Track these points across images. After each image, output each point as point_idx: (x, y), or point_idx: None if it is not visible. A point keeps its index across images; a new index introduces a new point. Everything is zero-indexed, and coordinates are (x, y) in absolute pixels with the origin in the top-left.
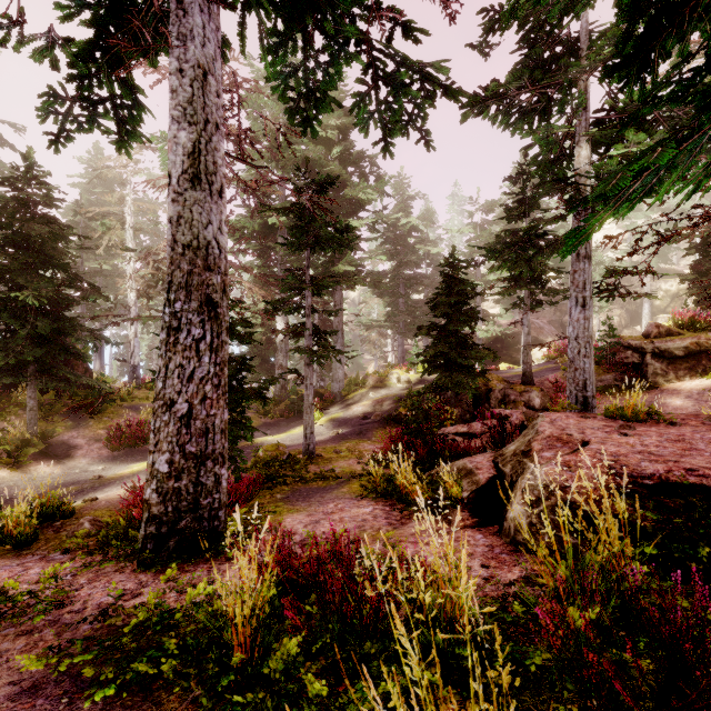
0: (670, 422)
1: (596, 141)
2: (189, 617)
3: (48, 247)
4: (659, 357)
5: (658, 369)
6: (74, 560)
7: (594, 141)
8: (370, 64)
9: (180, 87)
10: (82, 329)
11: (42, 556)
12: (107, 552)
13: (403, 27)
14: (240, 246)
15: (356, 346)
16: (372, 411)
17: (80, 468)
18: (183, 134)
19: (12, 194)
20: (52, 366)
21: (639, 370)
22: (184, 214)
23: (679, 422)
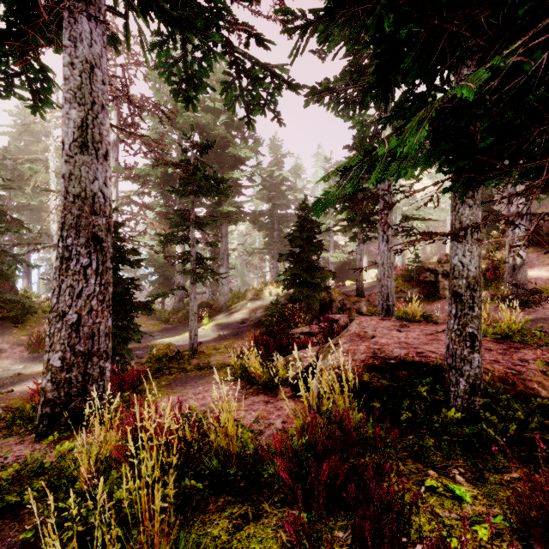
0: (435, 322)
1: (394, 126)
2: (56, 465)
3: None
4: (446, 276)
5: (446, 285)
6: None
7: (394, 126)
8: (233, 62)
9: (71, 76)
10: (6, 254)
11: None
12: (11, 430)
13: (256, 37)
14: (143, 189)
15: (243, 267)
16: (248, 317)
17: (3, 367)
18: (74, 112)
19: None
20: None
21: (434, 286)
22: (75, 172)
23: (440, 322)
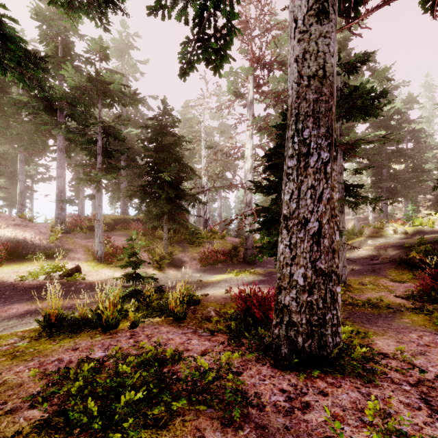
0: None
1: None
2: None
3: (173, 149)
4: None
5: None
6: (216, 340)
7: None
8: None
9: None
10: (188, 194)
11: (193, 331)
12: (241, 341)
13: None
14: (272, 137)
15: None
16: (377, 254)
17: (188, 274)
18: None
19: (158, 123)
20: (174, 216)
21: None
22: (311, 49)
23: None
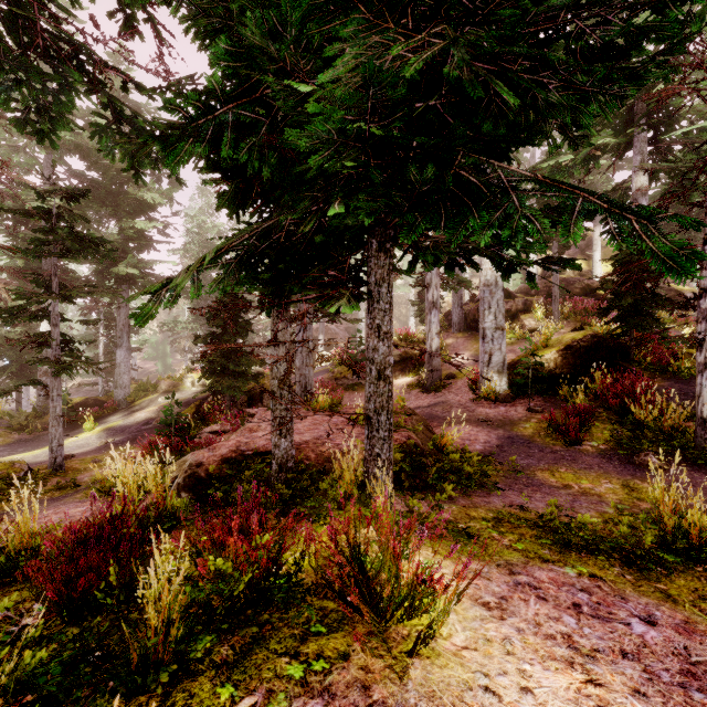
0: (338, 411)
1: None
2: None
3: None
4: None
5: None
6: None
7: None
8: (108, 103)
9: None
10: None
11: None
12: None
13: (136, 84)
14: None
15: (164, 346)
16: (156, 417)
17: None
18: None
19: None
20: None
21: None
22: None
23: (342, 411)
